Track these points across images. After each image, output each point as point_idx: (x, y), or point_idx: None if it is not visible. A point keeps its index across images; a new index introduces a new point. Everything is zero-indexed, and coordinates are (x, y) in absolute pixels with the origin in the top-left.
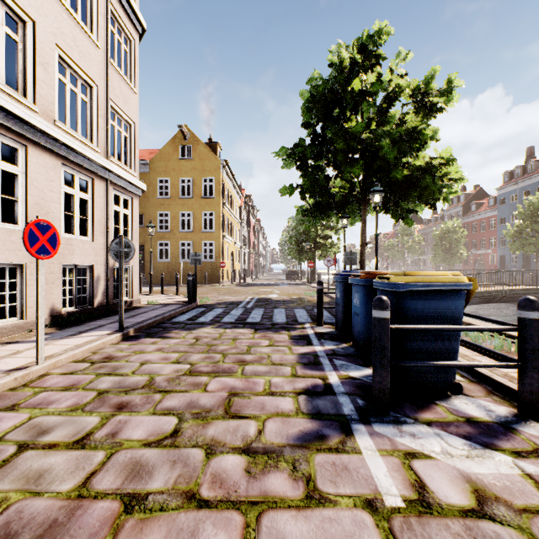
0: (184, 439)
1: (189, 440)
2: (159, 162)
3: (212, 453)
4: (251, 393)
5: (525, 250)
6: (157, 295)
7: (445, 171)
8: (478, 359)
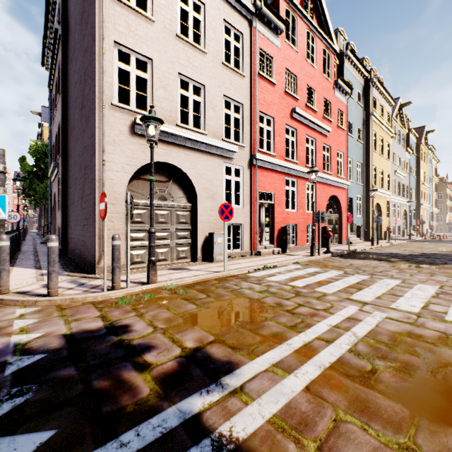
0: None
1: None
2: None
3: None
4: None
5: None
6: None
7: None
8: None
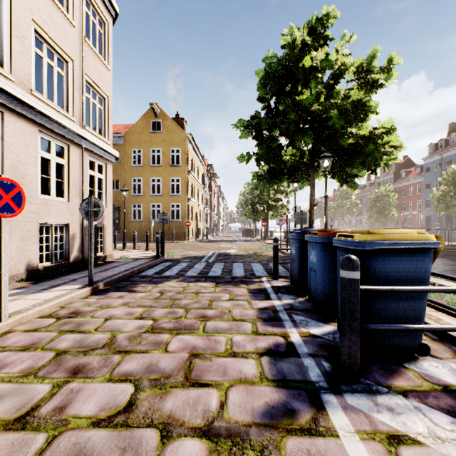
0: (138, 415)
1: (144, 416)
2: (133, 135)
3: (168, 436)
4: (212, 354)
5: (449, 211)
6: (129, 250)
7: (386, 139)
8: (435, 315)
